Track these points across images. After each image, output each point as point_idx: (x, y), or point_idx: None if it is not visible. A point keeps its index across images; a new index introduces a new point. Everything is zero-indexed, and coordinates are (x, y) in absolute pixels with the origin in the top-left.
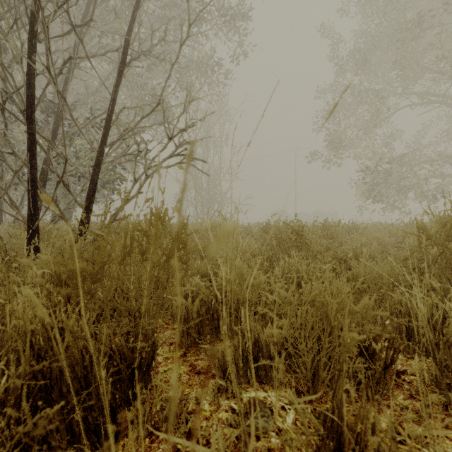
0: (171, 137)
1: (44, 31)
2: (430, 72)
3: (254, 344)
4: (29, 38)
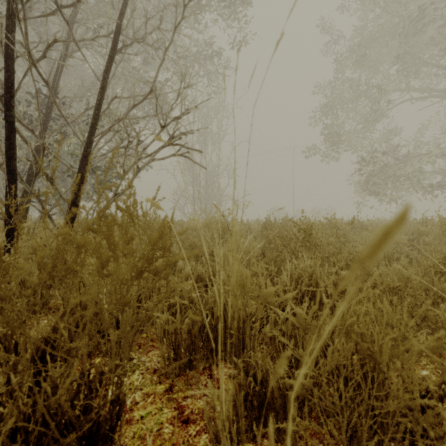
0: (164, 125)
1: (22, 7)
2: (431, 67)
3: (263, 385)
4: (7, 16)
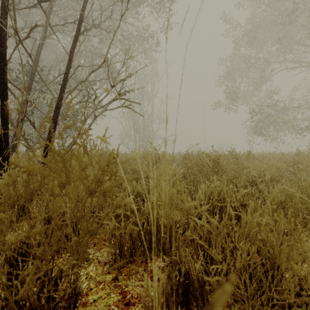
0: (113, 85)
1: (12, 0)
2: (301, 45)
3: (186, 278)
4: (1, 7)
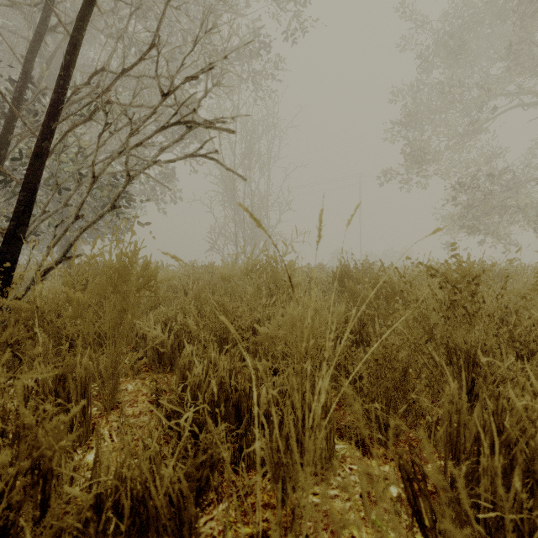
0: (168, 92)
1: None
2: None
3: None
4: None
